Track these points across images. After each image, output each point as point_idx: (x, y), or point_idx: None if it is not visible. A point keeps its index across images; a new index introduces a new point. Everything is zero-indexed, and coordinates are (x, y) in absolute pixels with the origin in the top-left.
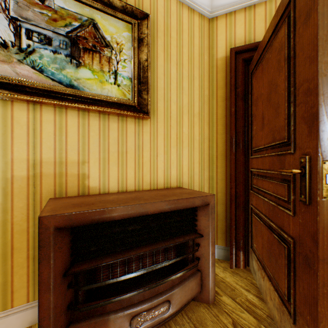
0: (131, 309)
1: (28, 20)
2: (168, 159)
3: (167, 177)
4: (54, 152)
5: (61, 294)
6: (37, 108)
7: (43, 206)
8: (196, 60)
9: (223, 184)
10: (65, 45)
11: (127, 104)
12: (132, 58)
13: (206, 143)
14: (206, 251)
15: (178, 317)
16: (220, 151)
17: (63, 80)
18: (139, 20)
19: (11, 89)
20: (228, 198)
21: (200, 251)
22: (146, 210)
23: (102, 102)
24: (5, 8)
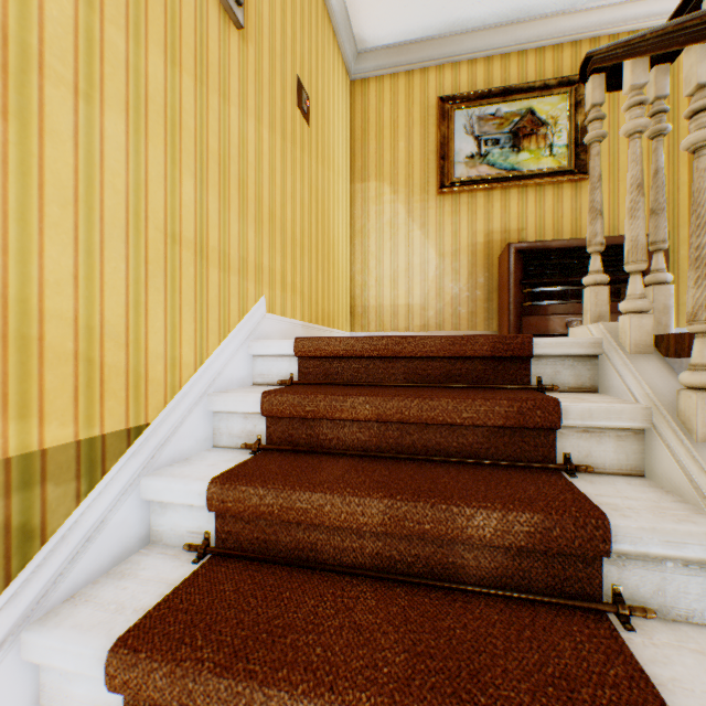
0: (566, 315)
1: (484, 134)
2: (614, 219)
3: None
4: (500, 224)
5: (518, 293)
6: (489, 194)
7: (493, 264)
8: None
9: None
10: (508, 141)
11: (562, 171)
12: (568, 126)
13: (681, 192)
14: None
15: None
16: None
17: (506, 168)
18: (575, 85)
19: (476, 185)
20: None
21: None
22: (580, 244)
23: (538, 176)
24: (472, 133)
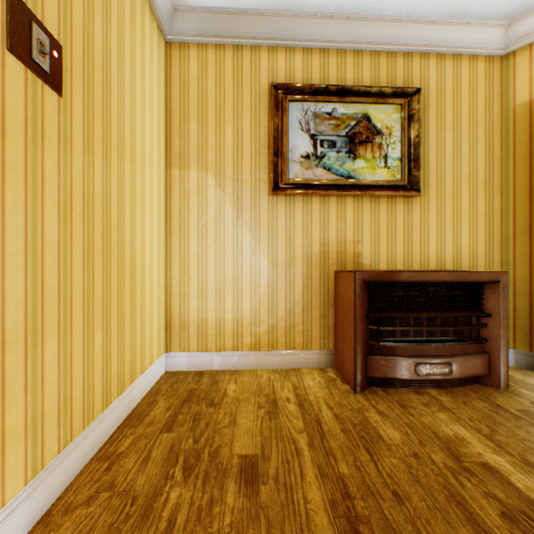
0: (415, 358)
1: (321, 133)
2: (441, 239)
3: (440, 259)
4: (336, 234)
5: (364, 329)
6: (325, 199)
7: (329, 277)
8: (479, 116)
9: (524, 270)
10: (345, 144)
11: (396, 185)
12: (402, 138)
13: (495, 218)
14: (495, 333)
15: (459, 388)
16: (519, 226)
17: (343, 173)
18: (408, 97)
19: (312, 188)
20: (533, 287)
21: (486, 332)
22: (428, 278)
23: (374, 187)
24: (308, 130)
